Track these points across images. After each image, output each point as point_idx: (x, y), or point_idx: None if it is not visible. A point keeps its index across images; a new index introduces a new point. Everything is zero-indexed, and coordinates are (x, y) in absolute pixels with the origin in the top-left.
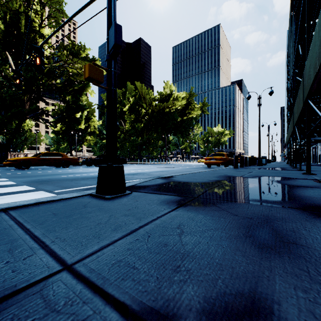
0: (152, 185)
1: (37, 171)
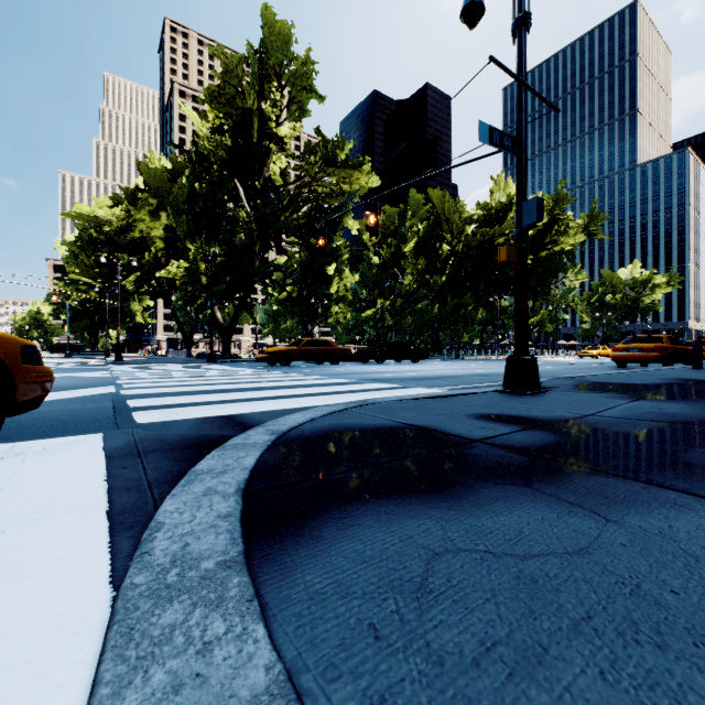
0: (564, 386)
1: (317, 369)
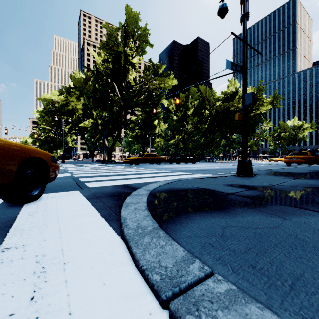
0: (263, 173)
1: (151, 166)
